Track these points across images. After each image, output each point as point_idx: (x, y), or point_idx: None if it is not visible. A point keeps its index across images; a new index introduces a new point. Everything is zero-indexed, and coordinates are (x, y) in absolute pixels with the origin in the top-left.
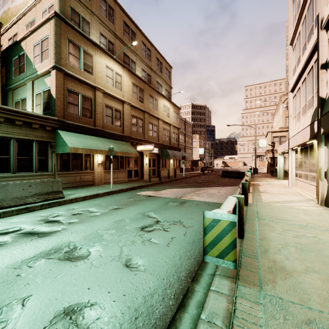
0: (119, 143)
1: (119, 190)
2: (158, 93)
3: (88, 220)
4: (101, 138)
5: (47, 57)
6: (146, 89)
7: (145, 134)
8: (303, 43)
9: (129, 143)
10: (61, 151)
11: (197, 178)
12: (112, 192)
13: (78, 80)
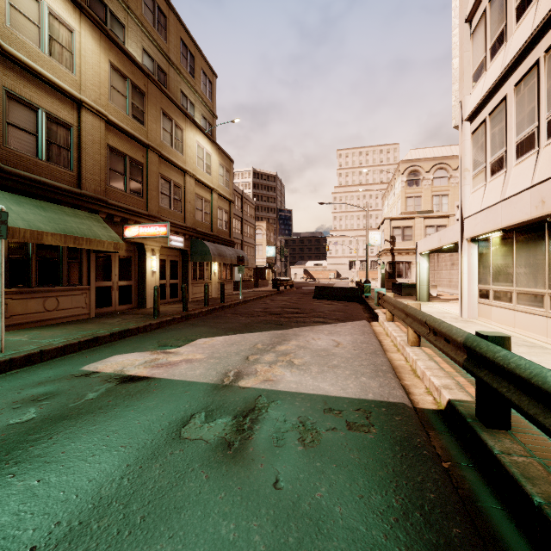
0: (60, 212)
1: (25, 356)
2: (183, 114)
3: None
4: None
5: None
6: (152, 95)
7: (149, 200)
8: None
9: (98, 215)
10: None
11: (268, 301)
12: None
13: None
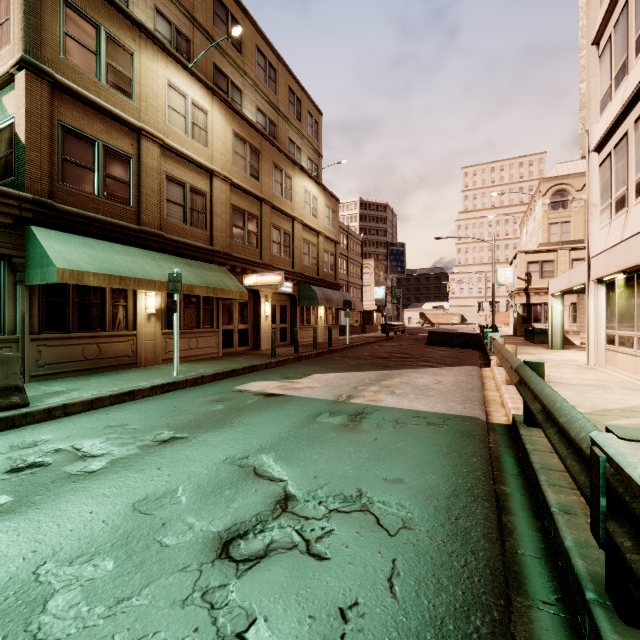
0: (201, 267)
1: (193, 379)
2: (292, 162)
3: (47, 497)
4: (155, 253)
5: (6, 41)
6: (265, 151)
7: (263, 250)
8: (639, 25)
9: (225, 267)
10: (39, 281)
11: (376, 347)
12: (175, 383)
13: (94, 106)
